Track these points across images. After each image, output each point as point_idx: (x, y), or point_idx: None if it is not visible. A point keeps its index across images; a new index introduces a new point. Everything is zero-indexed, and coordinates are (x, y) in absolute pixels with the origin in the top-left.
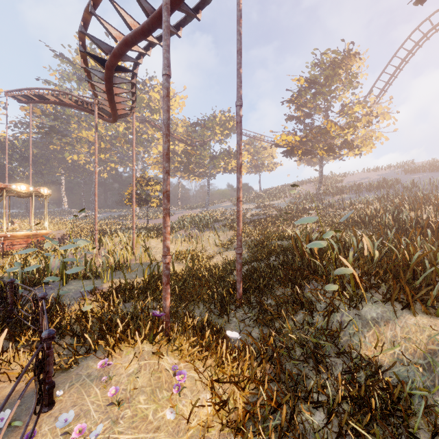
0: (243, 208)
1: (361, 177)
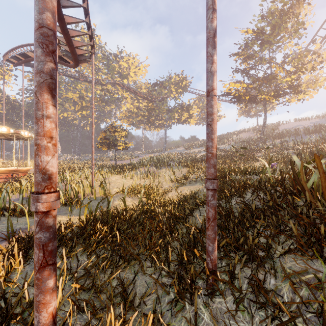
0: (194, 151)
1: (294, 125)
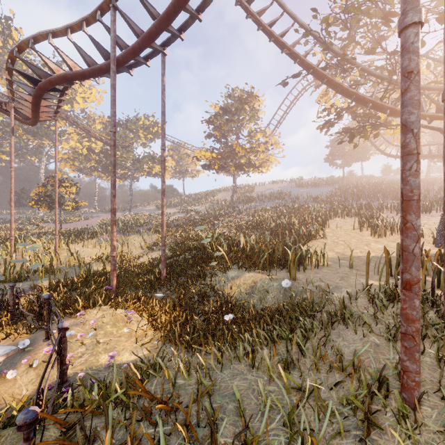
0: (168, 213)
1: (267, 188)
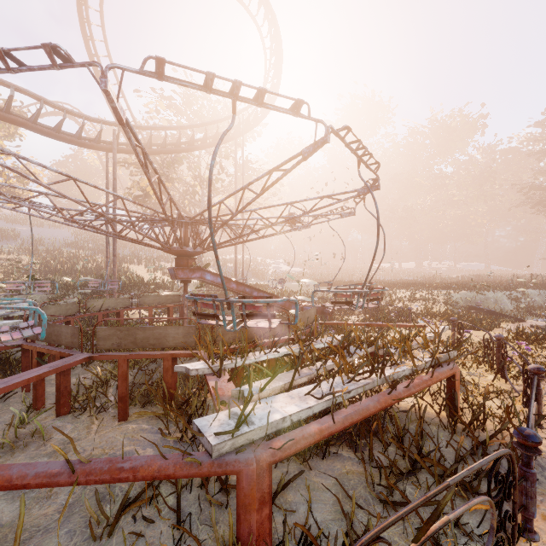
0: None
1: None
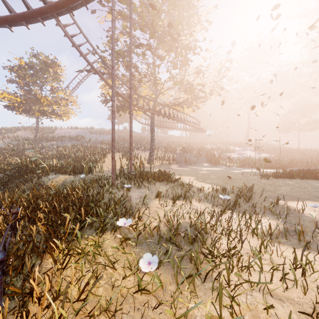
0: None
1: (66, 131)
